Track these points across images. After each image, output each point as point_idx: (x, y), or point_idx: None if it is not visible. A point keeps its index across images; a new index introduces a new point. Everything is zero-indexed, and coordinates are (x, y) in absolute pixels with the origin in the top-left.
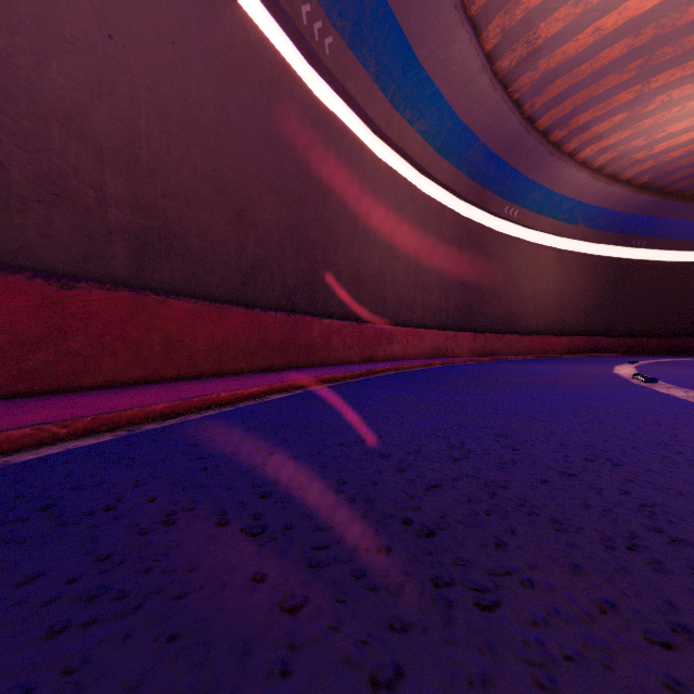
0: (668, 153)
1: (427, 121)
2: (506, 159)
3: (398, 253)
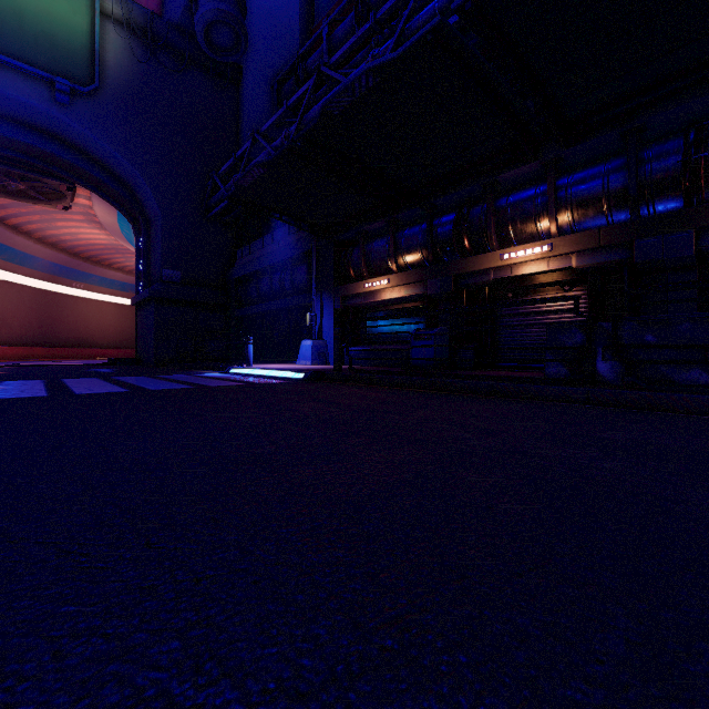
0: None
1: (7, 255)
2: (67, 266)
3: None
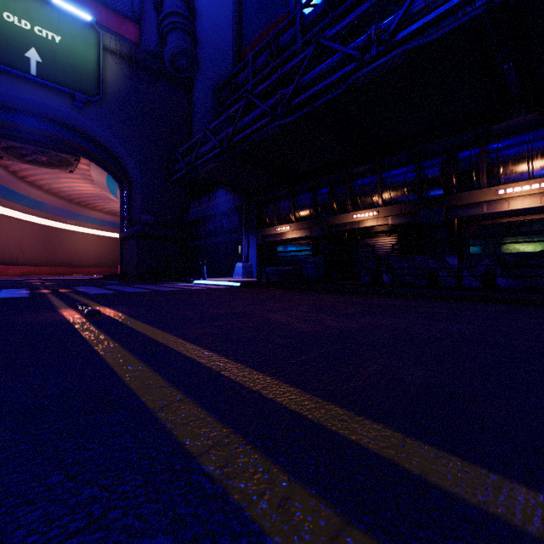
0: None
1: (24, 202)
2: (64, 208)
3: (12, 242)
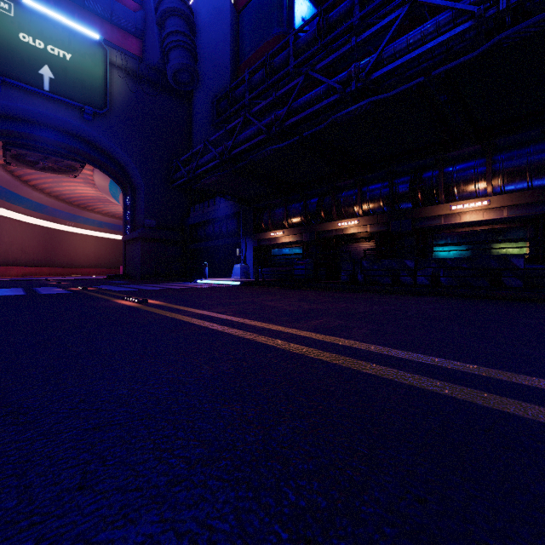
0: None
1: (26, 204)
2: (64, 210)
3: (14, 243)
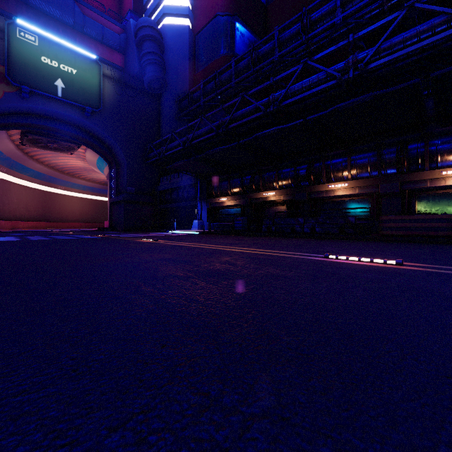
0: (105, 179)
1: (30, 173)
2: (57, 177)
3: (21, 203)
